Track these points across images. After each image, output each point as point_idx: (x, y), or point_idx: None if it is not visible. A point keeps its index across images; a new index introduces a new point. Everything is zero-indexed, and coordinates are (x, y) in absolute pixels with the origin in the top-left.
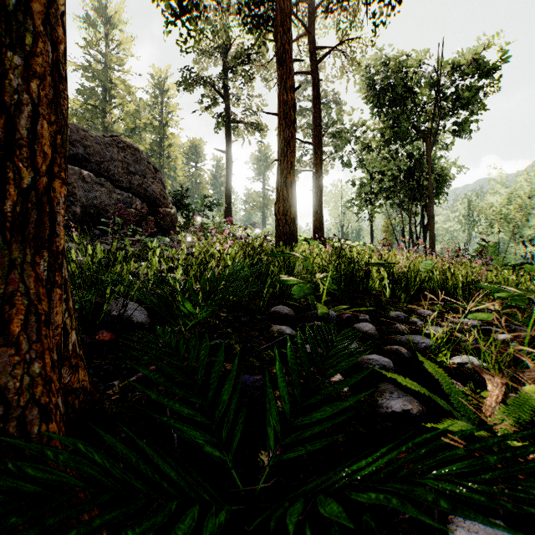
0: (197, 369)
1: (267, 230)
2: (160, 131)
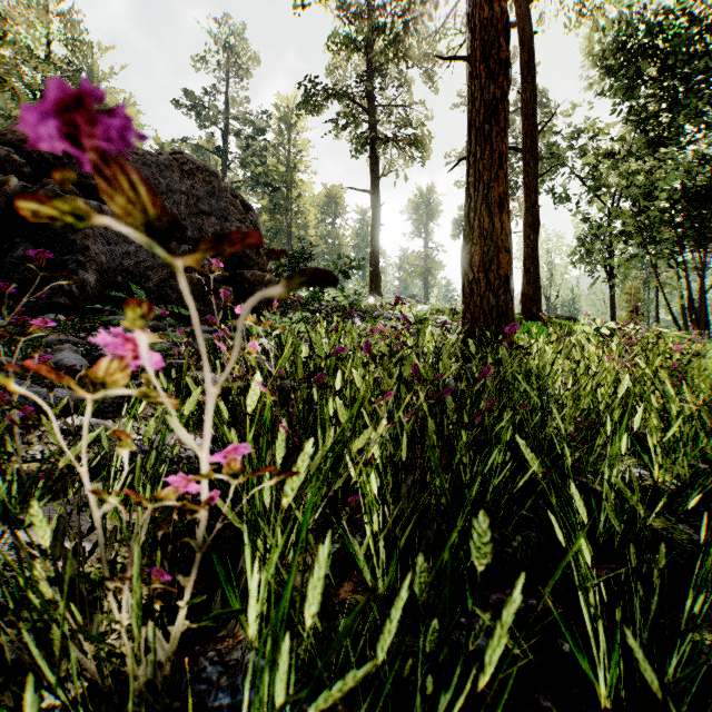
0: None
1: (441, 304)
2: (286, 178)
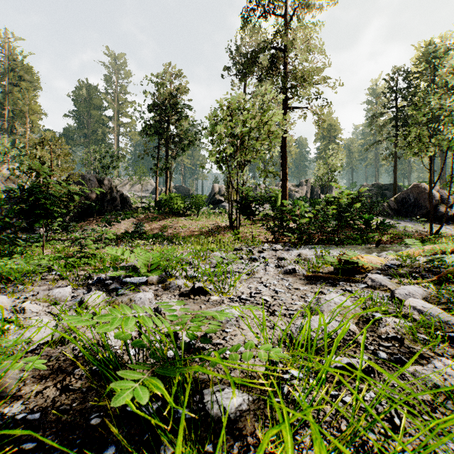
0: None
1: None
2: None
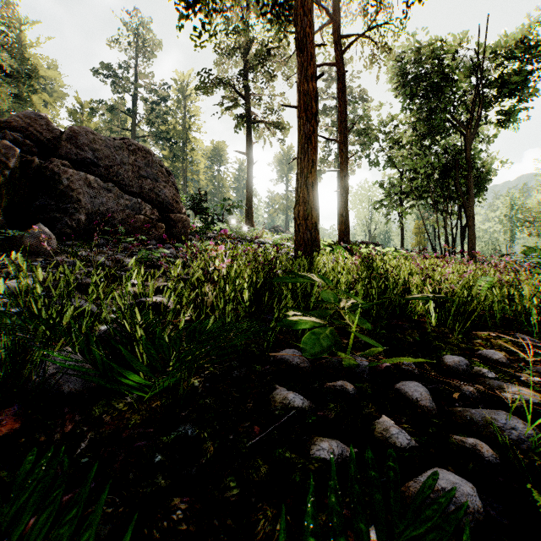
0: None
1: (287, 235)
2: (182, 136)
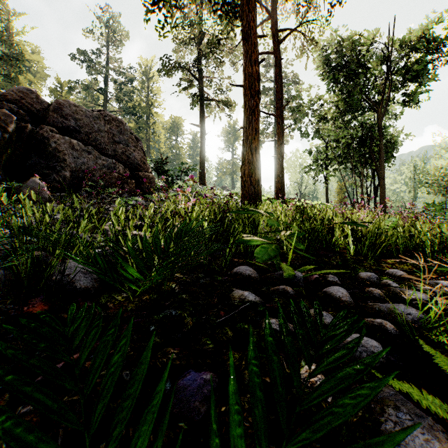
0: (100, 392)
1: (235, 191)
2: (146, 111)
